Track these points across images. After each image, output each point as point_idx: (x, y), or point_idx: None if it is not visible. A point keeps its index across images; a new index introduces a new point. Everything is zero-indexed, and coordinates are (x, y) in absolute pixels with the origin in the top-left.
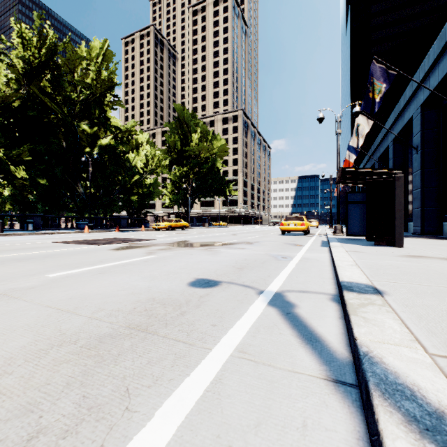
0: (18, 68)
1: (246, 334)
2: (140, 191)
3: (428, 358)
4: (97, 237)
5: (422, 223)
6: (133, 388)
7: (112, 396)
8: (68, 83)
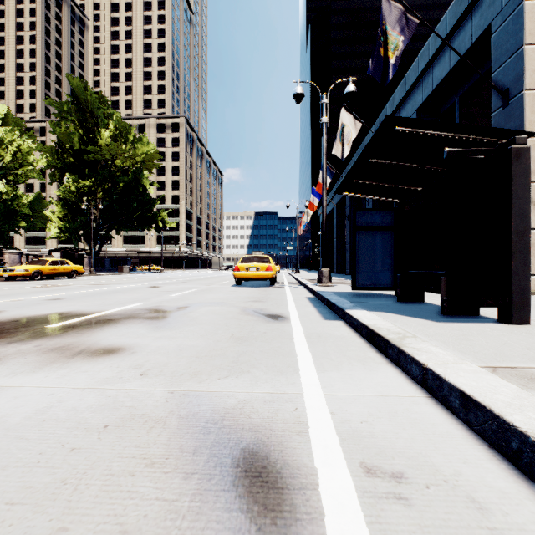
0: None
1: None
2: None
3: None
4: None
5: None
6: None
7: None
8: None
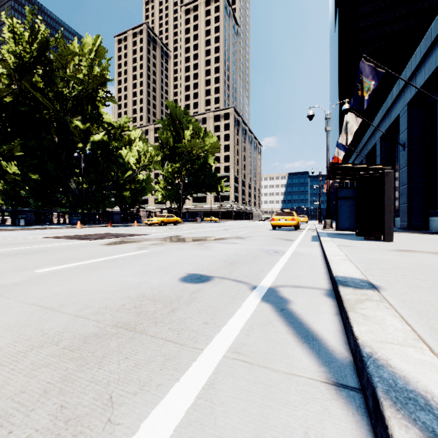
0: (9, 62)
1: (240, 332)
2: (133, 187)
3: (436, 360)
4: (89, 232)
5: (409, 219)
6: (117, 396)
7: (94, 405)
8: (61, 79)
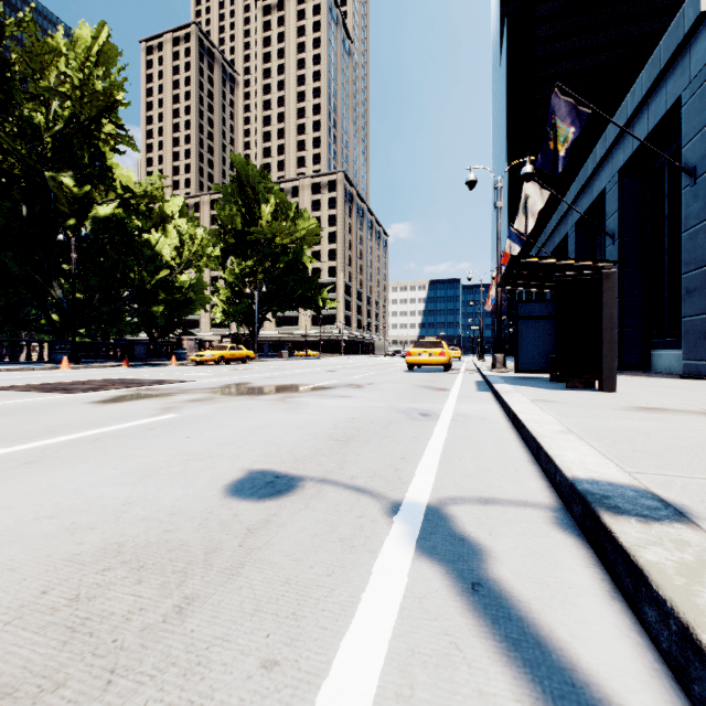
0: None
1: None
2: (170, 298)
3: None
4: (80, 378)
5: (622, 352)
6: None
7: None
8: (30, 98)
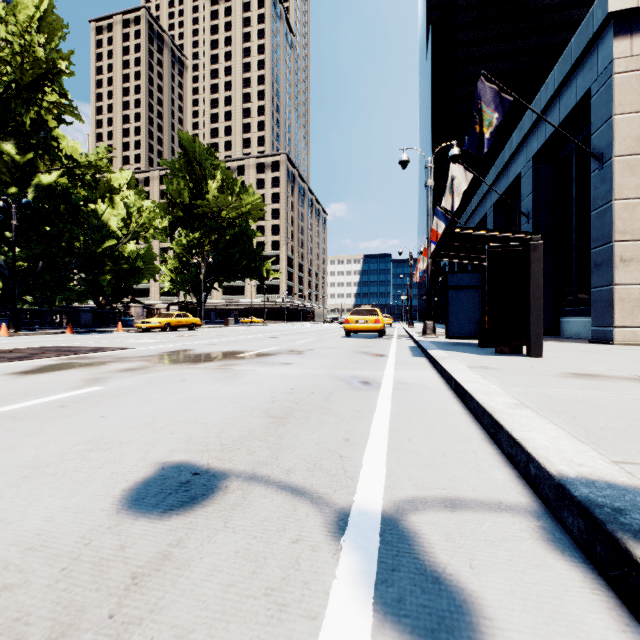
0: None
1: None
2: (117, 266)
3: None
4: (14, 346)
5: None
6: None
7: None
8: None
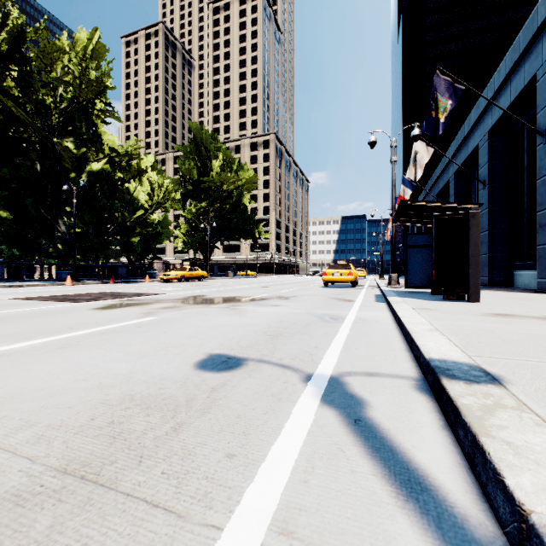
0: None
1: (291, 476)
2: (144, 231)
3: None
4: (81, 291)
5: (491, 273)
6: None
7: None
8: (44, 85)
